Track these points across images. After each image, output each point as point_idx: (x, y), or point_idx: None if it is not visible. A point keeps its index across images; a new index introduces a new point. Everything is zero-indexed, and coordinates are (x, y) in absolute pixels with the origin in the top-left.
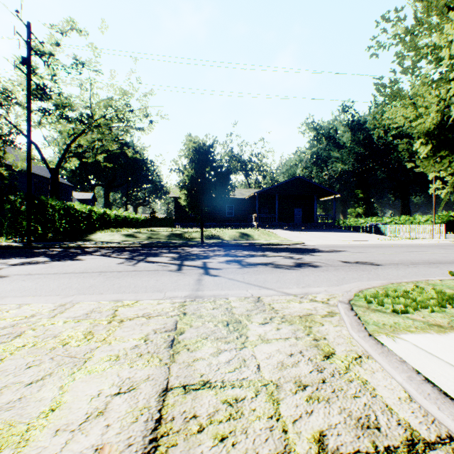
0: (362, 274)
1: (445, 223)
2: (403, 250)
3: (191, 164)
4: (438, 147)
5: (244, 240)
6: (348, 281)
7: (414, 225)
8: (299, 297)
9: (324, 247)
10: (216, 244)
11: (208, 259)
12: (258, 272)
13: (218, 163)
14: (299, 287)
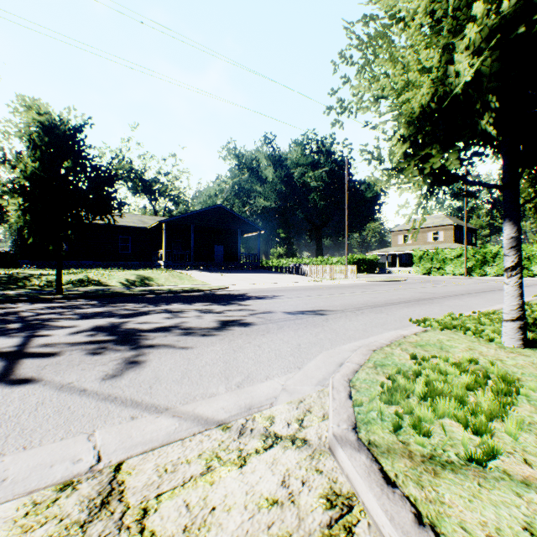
0: (317, 332)
1: (351, 264)
2: (335, 291)
3: (35, 151)
4: (421, 147)
5: (144, 285)
6: (310, 354)
7: (333, 266)
8: (235, 433)
9: (253, 292)
10: (89, 294)
11: (44, 329)
12: (148, 351)
13: (94, 161)
14: (232, 388)
